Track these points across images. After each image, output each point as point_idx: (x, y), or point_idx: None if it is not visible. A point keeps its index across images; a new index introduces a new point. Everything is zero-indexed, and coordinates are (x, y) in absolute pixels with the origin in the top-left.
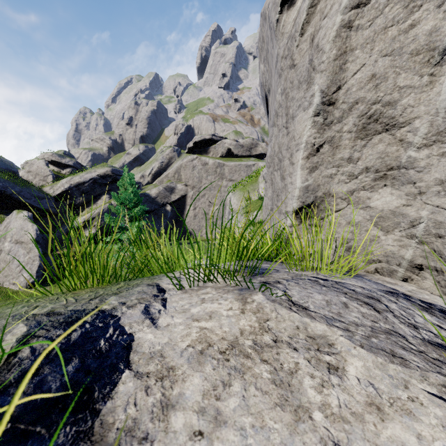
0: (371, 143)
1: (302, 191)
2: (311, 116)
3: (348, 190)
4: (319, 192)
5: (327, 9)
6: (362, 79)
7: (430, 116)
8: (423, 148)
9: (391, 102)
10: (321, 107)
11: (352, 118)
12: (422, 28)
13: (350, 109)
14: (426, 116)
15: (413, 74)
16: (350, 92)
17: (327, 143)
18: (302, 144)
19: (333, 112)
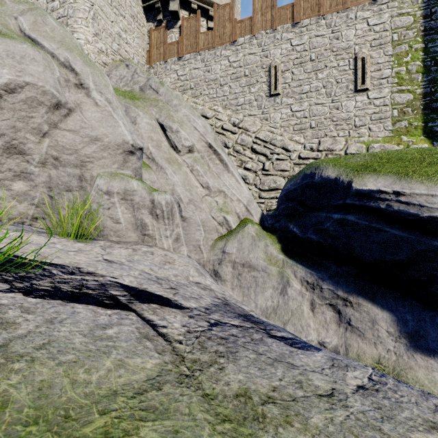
0: (12, 157)
1: None
2: None
3: None
4: None
5: None
6: (8, 125)
7: (40, 156)
8: (37, 167)
9: (23, 143)
10: None
11: (2, 141)
12: (36, 121)
13: (0, 136)
14: (38, 155)
15: (33, 136)
16: (0, 128)
17: None
18: None
19: None
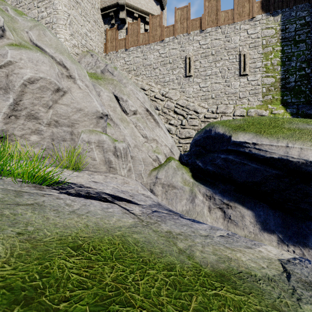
0: (31, 121)
1: (0, 131)
2: (8, 105)
3: (22, 134)
4: (8, 133)
5: (16, 71)
6: (29, 102)
7: (47, 120)
8: (45, 127)
9: (37, 112)
10: (13, 104)
11: (25, 112)
12: (45, 99)
13: (24, 109)
14: (46, 119)
15: (43, 108)
16: (25, 104)
17: (14, 116)
18: (2, 113)
19: (18, 107)
